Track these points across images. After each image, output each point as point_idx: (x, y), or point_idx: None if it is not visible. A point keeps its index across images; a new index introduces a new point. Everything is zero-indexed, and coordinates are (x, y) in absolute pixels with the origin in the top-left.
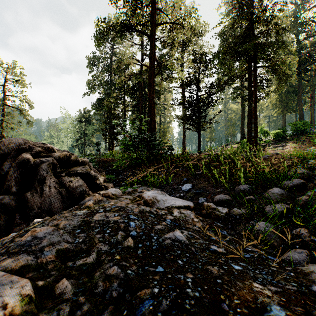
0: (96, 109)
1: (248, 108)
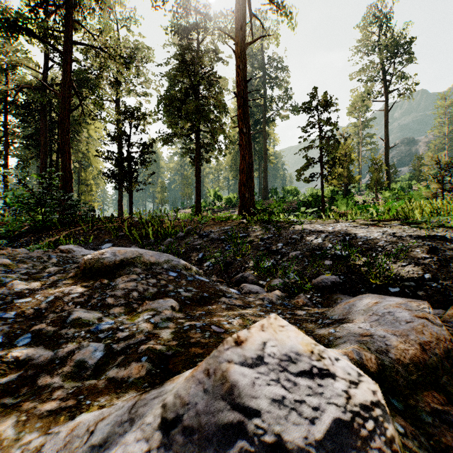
0: None
1: None
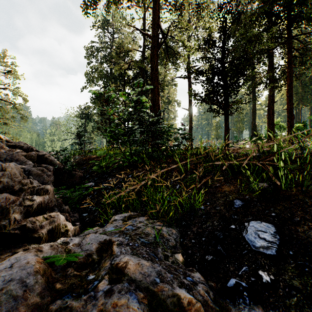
0: (95, 103)
1: (269, 96)
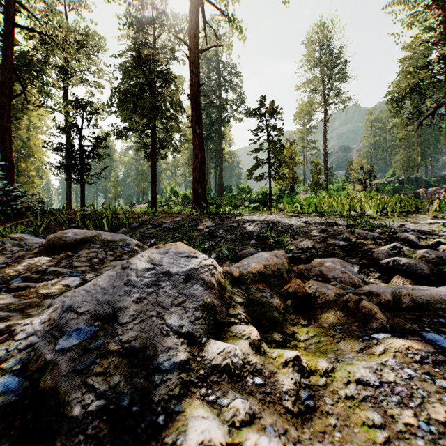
0: None
1: None
